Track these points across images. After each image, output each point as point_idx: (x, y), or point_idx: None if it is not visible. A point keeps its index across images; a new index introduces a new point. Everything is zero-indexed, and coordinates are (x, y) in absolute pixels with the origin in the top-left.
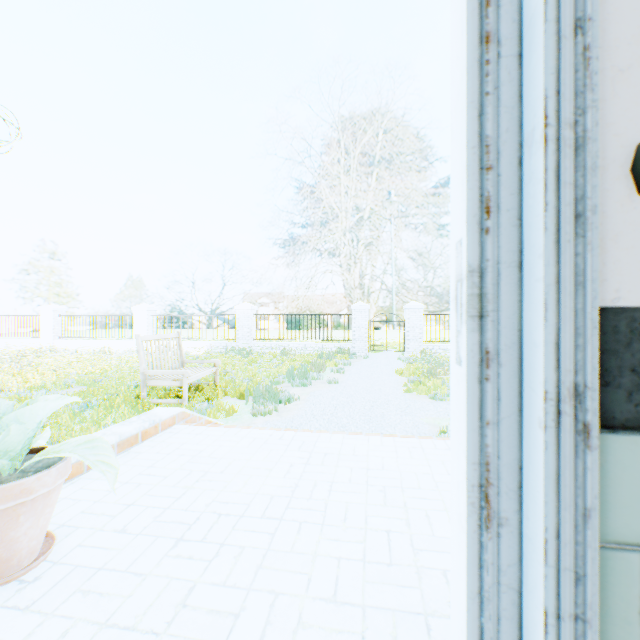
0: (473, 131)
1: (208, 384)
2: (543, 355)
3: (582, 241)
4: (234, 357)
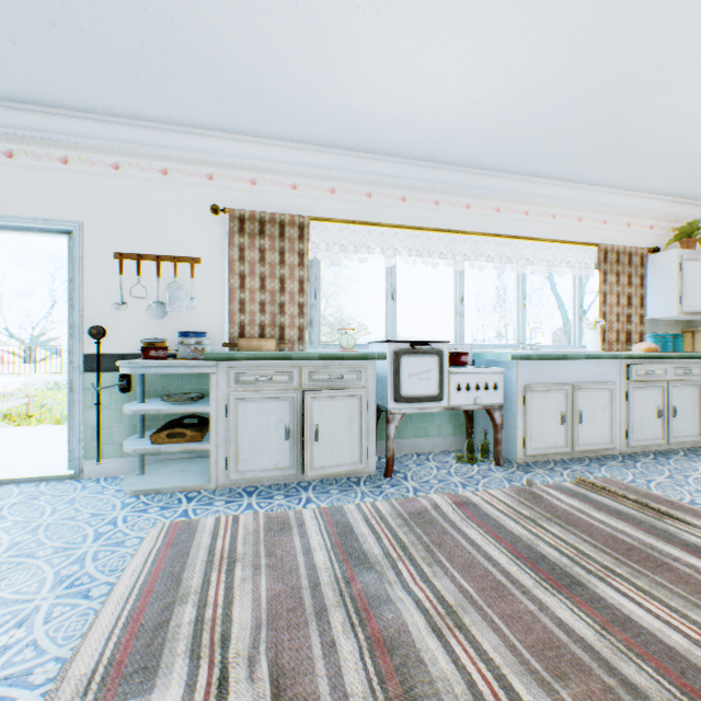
0: (70, 322)
1: (20, 415)
2: (75, 361)
3: (81, 343)
4: (58, 392)
